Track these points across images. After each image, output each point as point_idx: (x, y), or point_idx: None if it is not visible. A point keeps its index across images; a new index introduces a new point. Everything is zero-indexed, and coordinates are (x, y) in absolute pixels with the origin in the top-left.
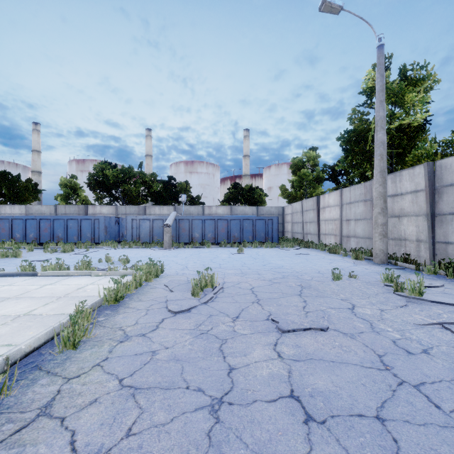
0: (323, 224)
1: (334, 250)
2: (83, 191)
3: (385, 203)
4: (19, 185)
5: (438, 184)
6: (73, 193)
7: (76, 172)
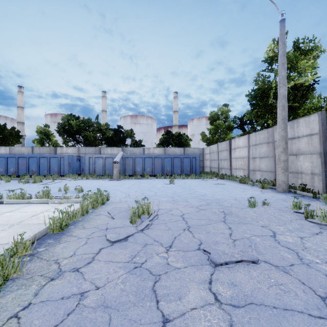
0: (234, 161)
1: (244, 180)
2: (54, 136)
3: (286, 144)
4: (5, 132)
5: None
6: (46, 138)
7: (50, 123)
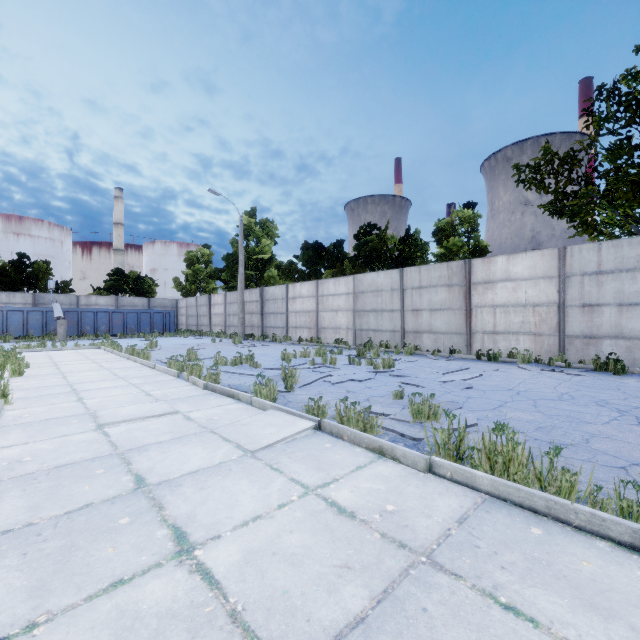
0: (214, 317)
1: (219, 335)
2: None
3: (243, 307)
4: None
5: (265, 299)
6: None
7: None
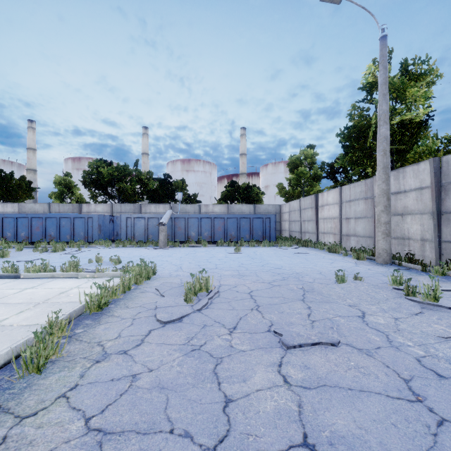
0: (321, 223)
1: (334, 249)
2: (78, 189)
3: (388, 201)
4: (12, 183)
5: (445, 180)
6: (67, 191)
7: (72, 170)
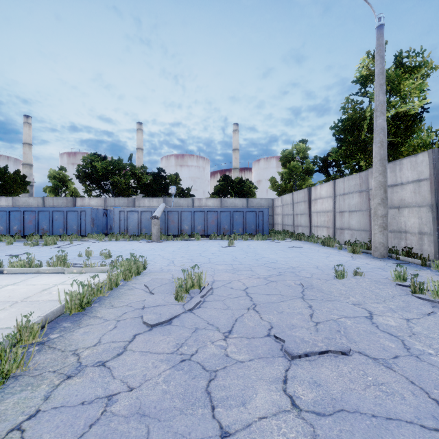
0: (314, 216)
1: (328, 242)
2: (72, 183)
3: (385, 194)
4: (7, 177)
5: None
6: (62, 185)
7: (67, 165)
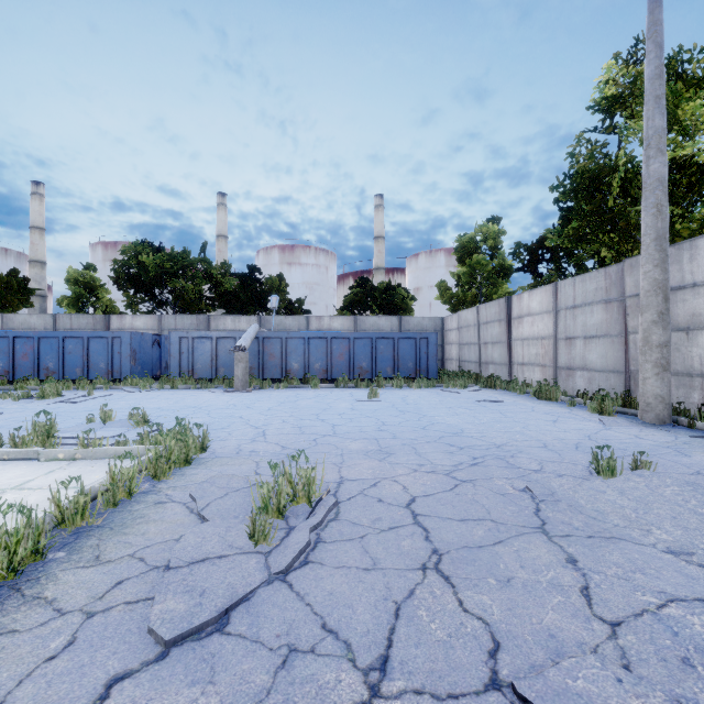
0: (518, 346)
1: (548, 393)
2: (107, 291)
3: (666, 303)
4: None
5: None
6: (89, 294)
7: (103, 263)
